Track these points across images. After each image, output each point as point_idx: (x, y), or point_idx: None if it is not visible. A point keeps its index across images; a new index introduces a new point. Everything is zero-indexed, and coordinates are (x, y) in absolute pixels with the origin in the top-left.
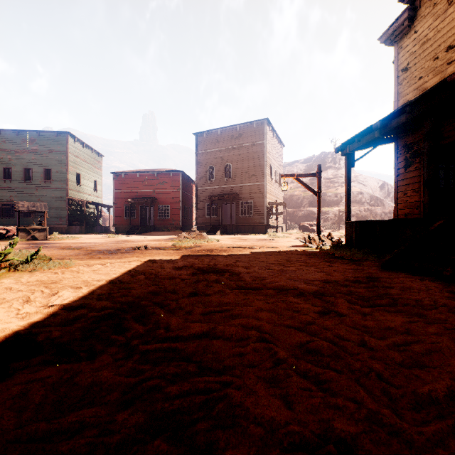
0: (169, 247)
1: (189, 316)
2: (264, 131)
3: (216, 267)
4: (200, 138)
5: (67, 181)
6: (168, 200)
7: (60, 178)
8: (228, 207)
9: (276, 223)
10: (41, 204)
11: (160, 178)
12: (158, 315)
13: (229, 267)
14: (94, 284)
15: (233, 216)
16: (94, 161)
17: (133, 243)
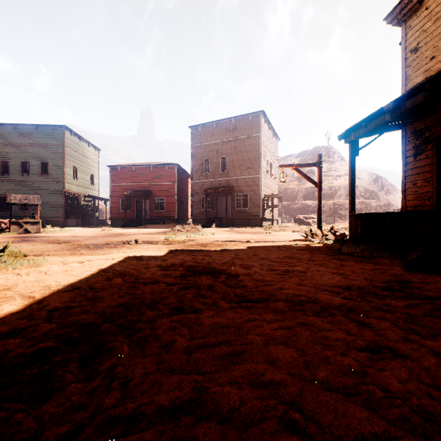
0: (161, 240)
1: (165, 357)
2: (259, 124)
3: (210, 266)
4: (195, 132)
5: (63, 174)
6: (163, 193)
7: (57, 172)
8: (223, 201)
9: (271, 216)
10: (34, 196)
11: (156, 171)
12: (116, 355)
13: (226, 266)
14: (54, 292)
15: (228, 209)
16: (91, 154)
17: (125, 236)
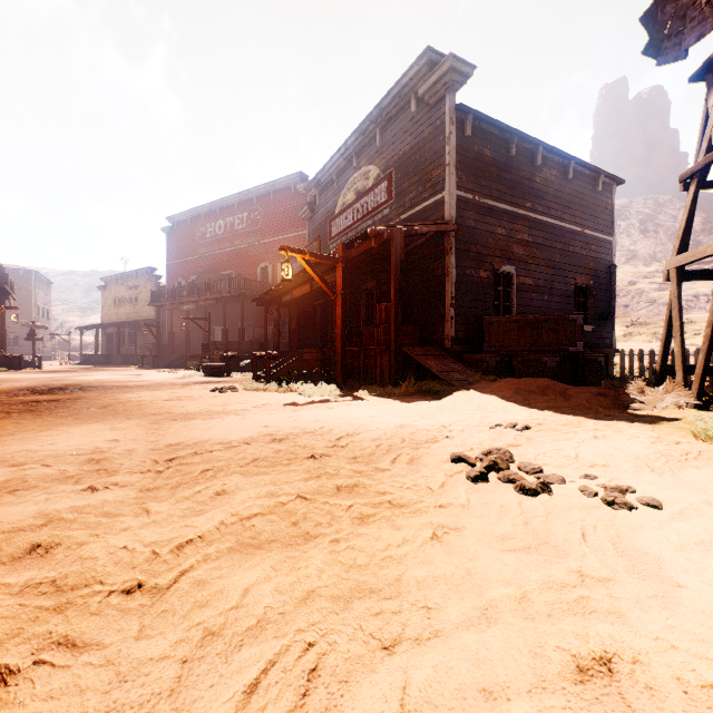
0: None
1: None
2: (32, 280)
3: None
4: None
5: None
6: None
7: None
8: None
9: (44, 353)
10: None
11: None
12: None
13: None
14: None
15: None
16: None
17: None
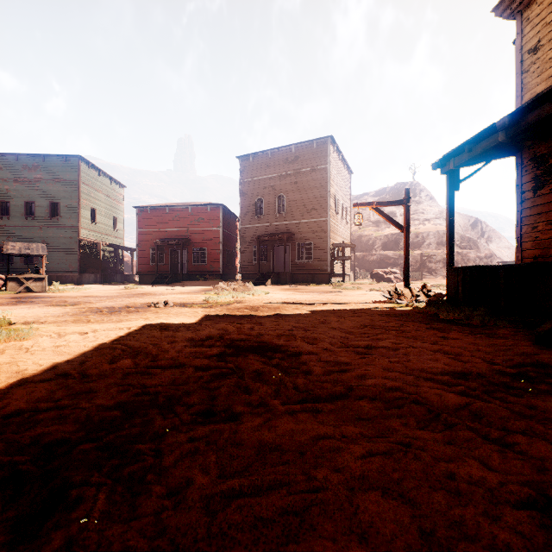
0: (199, 302)
1: (168, 521)
2: (327, 153)
3: (260, 340)
4: (245, 163)
5: (78, 218)
6: (205, 242)
7: (70, 214)
8: (281, 251)
9: (342, 270)
10: (38, 245)
11: (195, 214)
12: (78, 521)
13: (282, 340)
14: (25, 382)
15: (287, 262)
16: (114, 192)
17: (153, 297)
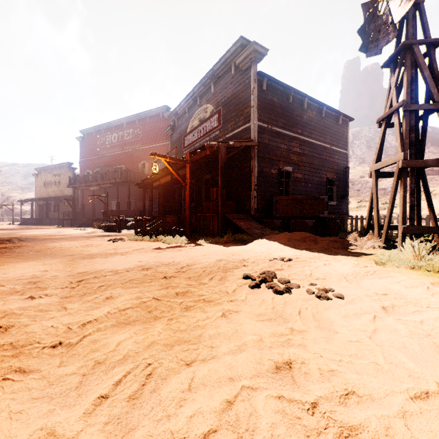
0: None
1: None
2: None
3: None
4: None
5: None
6: None
7: None
8: None
9: None
10: None
11: None
12: None
13: None
14: None
15: None
16: None
17: None
